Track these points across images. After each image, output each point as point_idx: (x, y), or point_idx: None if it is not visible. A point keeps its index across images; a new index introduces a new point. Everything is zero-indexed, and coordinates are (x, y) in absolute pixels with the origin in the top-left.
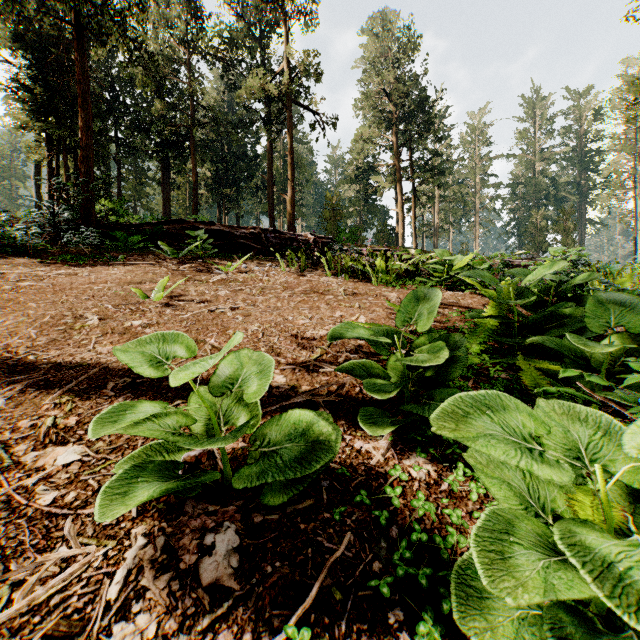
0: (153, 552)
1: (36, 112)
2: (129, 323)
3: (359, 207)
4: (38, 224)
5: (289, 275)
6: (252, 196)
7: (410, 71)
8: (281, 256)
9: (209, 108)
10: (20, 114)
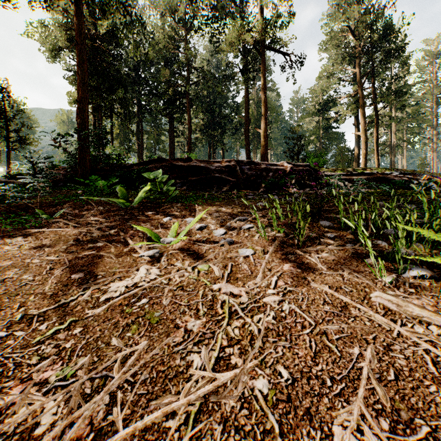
0: None
1: None
2: None
3: (319, 135)
4: None
5: (278, 263)
6: (233, 135)
7: (373, 5)
8: (256, 188)
9: (199, 68)
10: (74, 93)
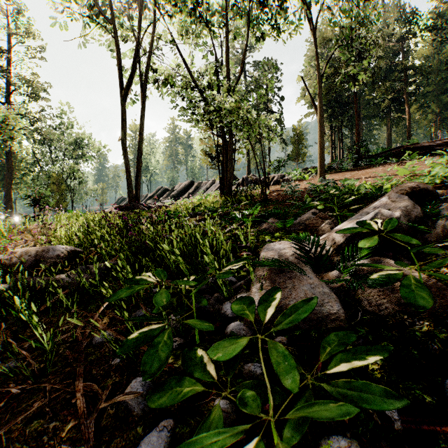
0: (400, 177)
1: (328, 119)
2: (390, 172)
3: None
4: (352, 161)
5: None
6: None
7: None
8: None
9: (419, 69)
10: None
